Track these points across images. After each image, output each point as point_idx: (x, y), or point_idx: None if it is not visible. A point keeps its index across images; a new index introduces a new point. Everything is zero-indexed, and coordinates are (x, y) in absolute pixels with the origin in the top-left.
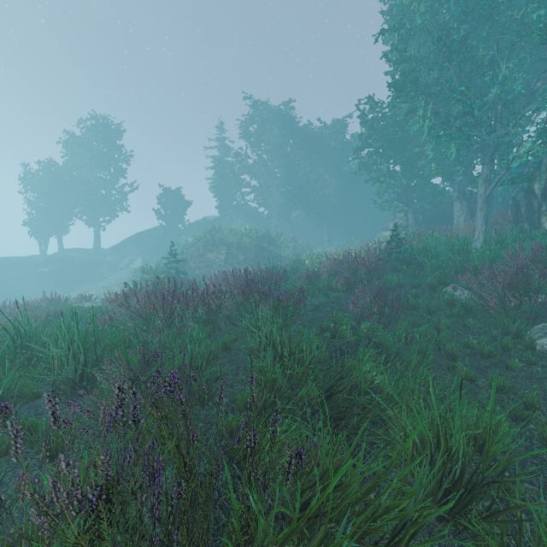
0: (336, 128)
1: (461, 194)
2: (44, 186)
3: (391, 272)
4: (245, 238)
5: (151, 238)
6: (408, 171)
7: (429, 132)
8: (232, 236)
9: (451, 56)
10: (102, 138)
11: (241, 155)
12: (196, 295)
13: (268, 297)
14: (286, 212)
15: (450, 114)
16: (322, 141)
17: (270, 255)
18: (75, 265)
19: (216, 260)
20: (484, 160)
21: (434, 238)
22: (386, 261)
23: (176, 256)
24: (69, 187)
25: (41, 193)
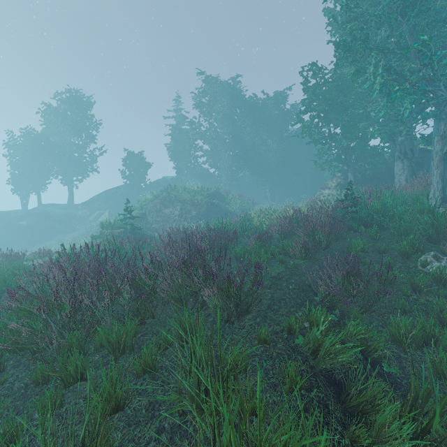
0: (277, 99)
1: (402, 154)
2: (25, 150)
3: (346, 232)
4: (198, 195)
5: (117, 195)
6: (349, 133)
7: (380, 90)
8: (186, 193)
9: (405, 10)
10: (75, 109)
11: (195, 123)
12: (118, 276)
13: (216, 277)
14: (234, 172)
15: (404, 70)
16: (265, 110)
17: (220, 211)
18: (50, 218)
19: (171, 215)
20: (440, 116)
21: (387, 197)
22: (341, 220)
23: (136, 212)
24: (47, 151)
25: (22, 156)
